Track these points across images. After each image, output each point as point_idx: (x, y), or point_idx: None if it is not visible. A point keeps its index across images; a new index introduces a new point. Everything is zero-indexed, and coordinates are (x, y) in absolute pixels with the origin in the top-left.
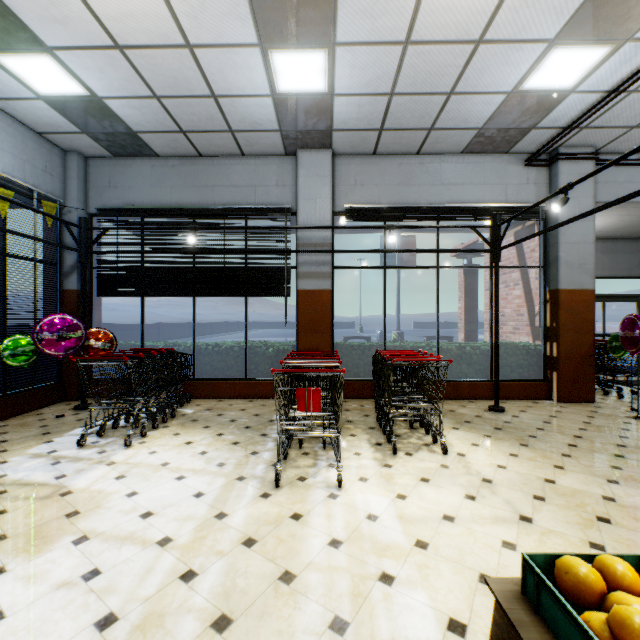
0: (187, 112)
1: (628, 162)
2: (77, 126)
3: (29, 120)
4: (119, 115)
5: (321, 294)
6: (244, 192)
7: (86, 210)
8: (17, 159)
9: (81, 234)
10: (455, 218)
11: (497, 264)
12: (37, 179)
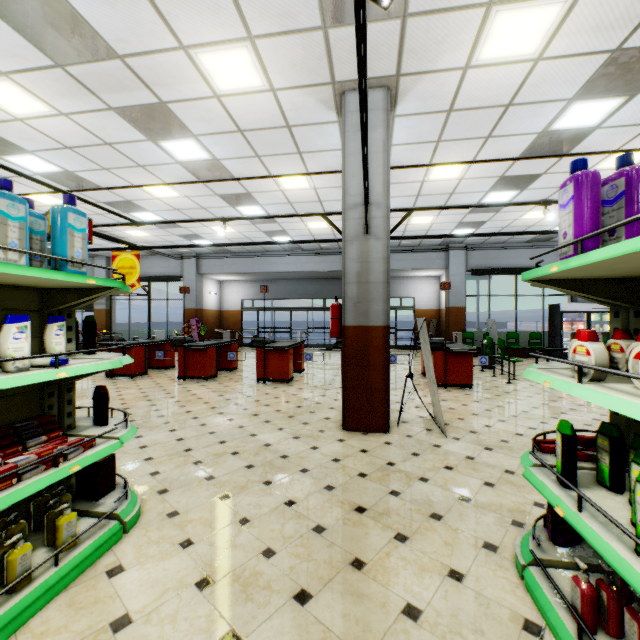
0: None
1: (215, 257)
2: None
3: None
4: None
5: (102, 311)
6: None
7: None
8: None
9: None
10: (150, 281)
11: (149, 300)
12: None
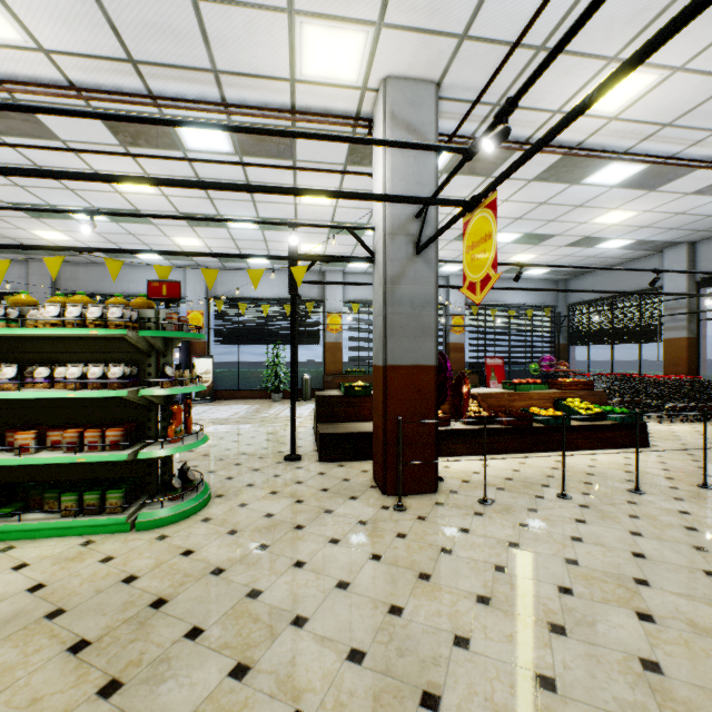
0: (586, 262)
1: None
2: (554, 275)
3: (539, 279)
4: (564, 270)
5: (678, 340)
6: (636, 281)
7: (565, 305)
8: (536, 295)
9: (557, 320)
10: None
11: None
12: (543, 299)
